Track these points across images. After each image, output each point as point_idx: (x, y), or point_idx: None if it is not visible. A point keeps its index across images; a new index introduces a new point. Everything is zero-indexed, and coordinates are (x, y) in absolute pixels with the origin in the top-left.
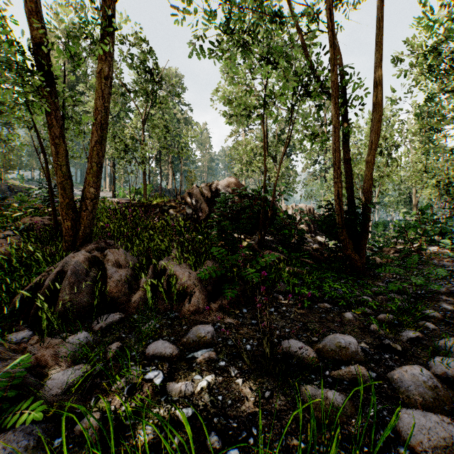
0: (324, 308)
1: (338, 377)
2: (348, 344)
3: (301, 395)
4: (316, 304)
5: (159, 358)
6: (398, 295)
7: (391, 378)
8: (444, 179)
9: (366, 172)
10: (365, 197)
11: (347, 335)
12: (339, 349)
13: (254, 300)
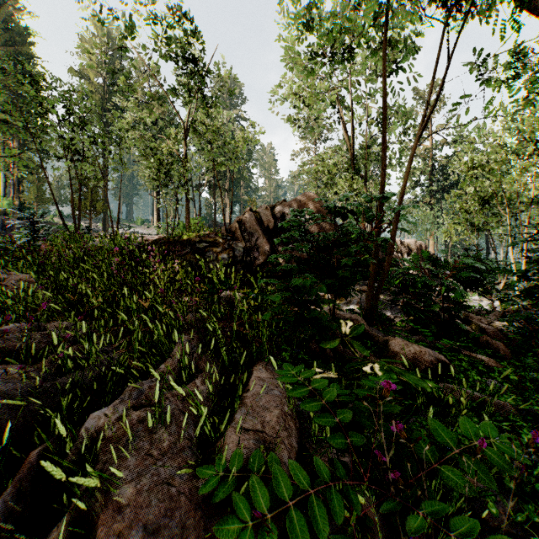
0: None
1: None
2: None
3: None
4: None
5: None
6: None
7: None
8: None
9: None
10: None
11: None
12: None
13: None
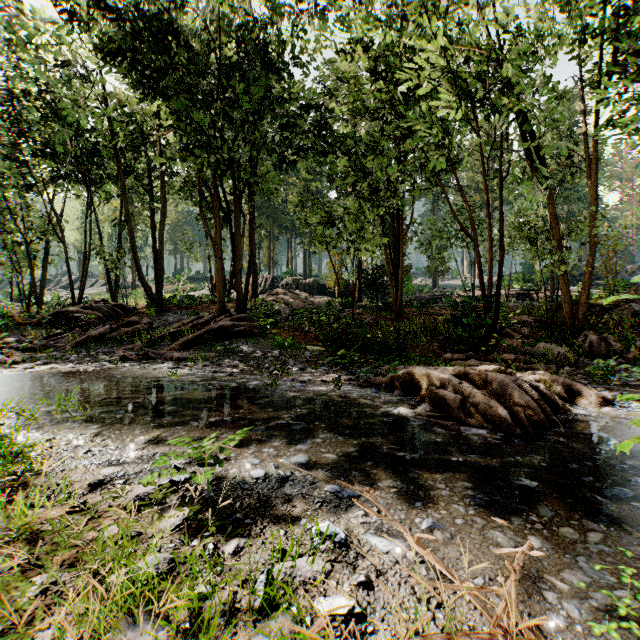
0: None
1: None
2: None
3: None
4: None
5: None
6: None
7: None
8: None
9: None
10: None
11: None
12: None
13: None
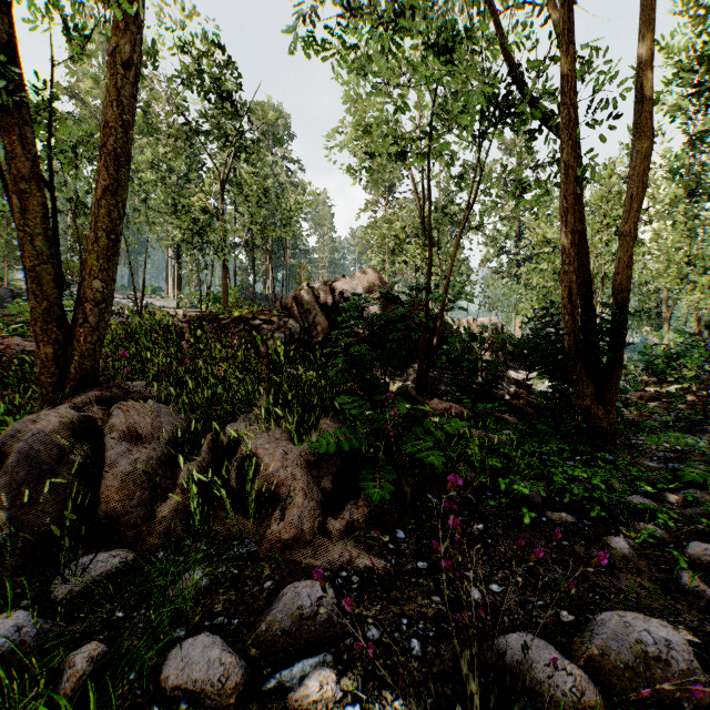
0: (562, 523)
1: None
2: (665, 648)
3: None
4: (543, 514)
5: (193, 695)
6: (701, 492)
7: None
8: None
9: (620, 253)
10: (618, 301)
11: (655, 620)
12: (645, 664)
13: (417, 507)
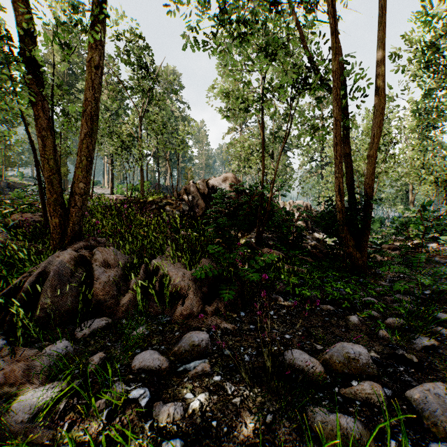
0: (327, 310)
1: (349, 395)
2: (358, 355)
3: (308, 419)
4: (318, 306)
5: (147, 372)
6: (404, 296)
7: (410, 398)
8: (442, 176)
9: (368, 166)
10: (367, 193)
11: (357, 345)
12: (348, 361)
13: (252, 302)
